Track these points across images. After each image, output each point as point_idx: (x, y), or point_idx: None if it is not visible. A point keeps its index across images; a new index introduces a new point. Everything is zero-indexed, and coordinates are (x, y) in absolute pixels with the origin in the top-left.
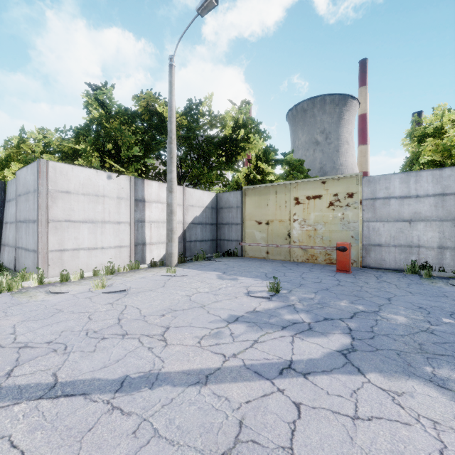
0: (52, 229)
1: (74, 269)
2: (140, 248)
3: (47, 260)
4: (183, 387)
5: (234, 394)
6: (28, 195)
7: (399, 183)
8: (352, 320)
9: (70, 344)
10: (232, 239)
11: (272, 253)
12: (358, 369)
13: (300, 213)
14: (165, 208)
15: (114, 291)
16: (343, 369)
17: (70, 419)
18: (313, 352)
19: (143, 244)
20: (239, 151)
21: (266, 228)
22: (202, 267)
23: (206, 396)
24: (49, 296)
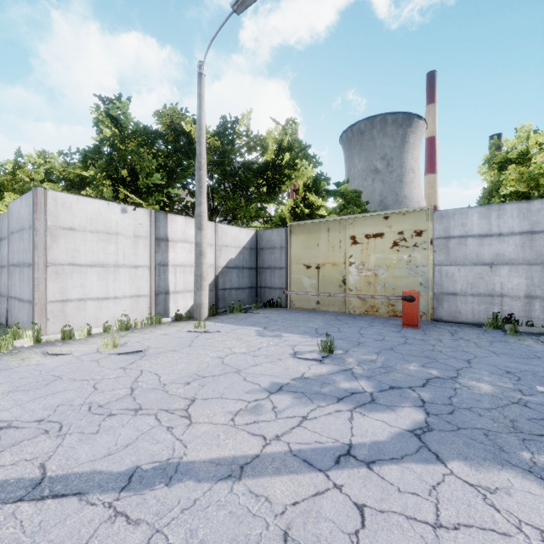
0: (52, 274)
1: (79, 324)
2: (162, 298)
3: (46, 313)
4: (211, 483)
5: (278, 493)
6: (22, 232)
7: (478, 218)
8: (425, 390)
9: (67, 423)
10: (274, 286)
11: (324, 303)
12: (437, 455)
13: (357, 255)
14: (193, 249)
15: (127, 351)
16: (417, 456)
17: (56, 531)
18: (378, 433)
19: (166, 293)
20: (283, 179)
21: (316, 273)
22: (238, 321)
23: (240, 495)
24: (46, 359)
